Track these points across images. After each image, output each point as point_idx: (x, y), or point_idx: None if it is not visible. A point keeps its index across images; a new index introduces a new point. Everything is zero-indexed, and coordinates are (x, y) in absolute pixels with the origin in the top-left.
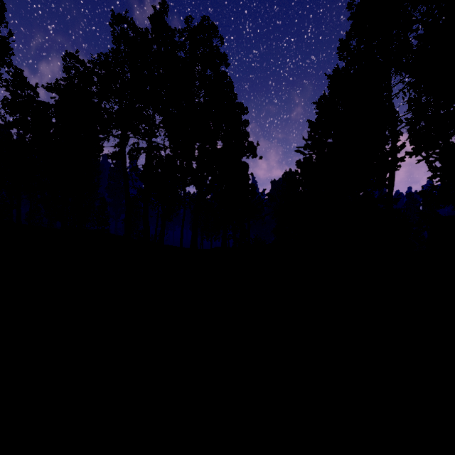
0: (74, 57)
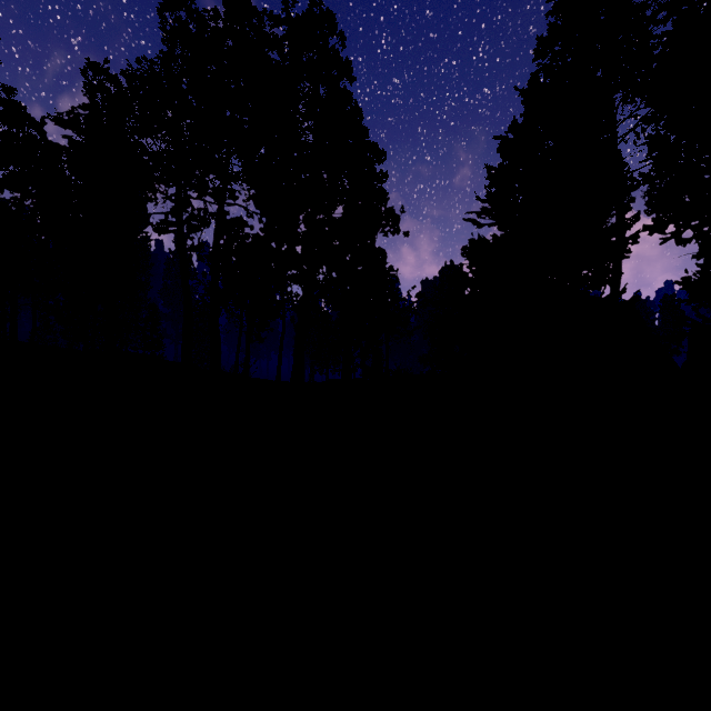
0: (101, 71)
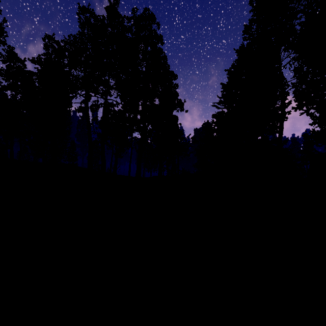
0: (51, 38)
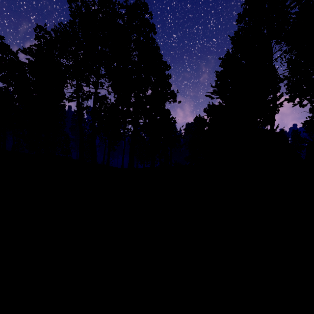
0: (43, 29)
